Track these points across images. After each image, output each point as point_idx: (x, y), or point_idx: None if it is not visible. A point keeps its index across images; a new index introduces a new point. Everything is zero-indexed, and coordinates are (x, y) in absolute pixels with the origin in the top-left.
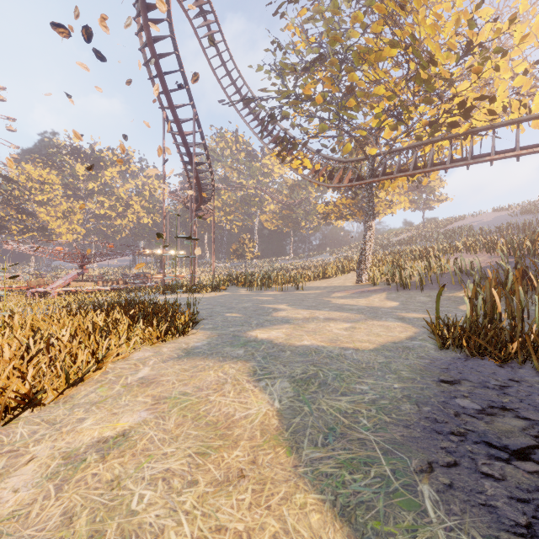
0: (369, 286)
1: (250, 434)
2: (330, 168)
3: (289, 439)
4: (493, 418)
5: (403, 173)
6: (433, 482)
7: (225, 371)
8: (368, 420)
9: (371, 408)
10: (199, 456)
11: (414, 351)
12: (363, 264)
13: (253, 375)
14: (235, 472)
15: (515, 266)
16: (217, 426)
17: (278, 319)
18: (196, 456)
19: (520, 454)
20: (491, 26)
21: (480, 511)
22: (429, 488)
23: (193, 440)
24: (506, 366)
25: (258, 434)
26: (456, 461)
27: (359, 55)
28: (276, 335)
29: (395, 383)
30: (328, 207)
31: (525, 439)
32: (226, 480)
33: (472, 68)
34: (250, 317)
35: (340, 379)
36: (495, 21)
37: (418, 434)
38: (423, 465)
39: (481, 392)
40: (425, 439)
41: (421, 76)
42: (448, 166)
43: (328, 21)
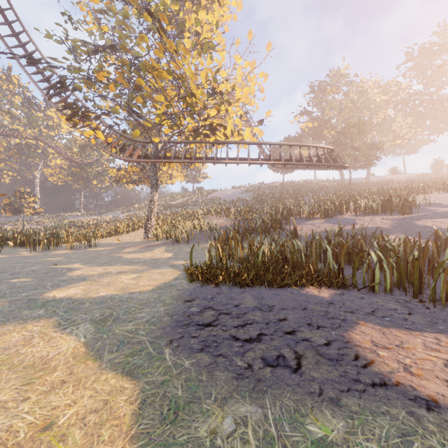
0: (153, 242)
1: (65, 362)
2: (122, 142)
3: (94, 355)
4: (204, 313)
5: (178, 160)
6: (171, 347)
7: (29, 330)
8: (144, 331)
9: (146, 324)
10: (25, 386)
11: (176, 287)
12: (149, 224)
13: (58, 326)
14: (58, 383)
15: (234, 228)
16: (35, 366)
17: (74, 278)
18: (22, 387)
19: (208, 325)
20: (225, 84)
21: (187, 350)
22: (169, 350)
23: (15, 380)
24: (217, 287)
25: (71, 359)
26: (183, 336)
27: (145, 67)
28: (75, 292)
29: (162, 308)
30: (120, 172)
31: (212, 318)
32: (52, 389)
33: (215, 106)
34: (43, 280)
35: (128, 313)
36: (227, 81)
37: (169, 330)
38: (168, 342)
39: (202, 303)
40: (172, 331)
41: (187, 100)
42: (204, 161)
43: (120, 22)
